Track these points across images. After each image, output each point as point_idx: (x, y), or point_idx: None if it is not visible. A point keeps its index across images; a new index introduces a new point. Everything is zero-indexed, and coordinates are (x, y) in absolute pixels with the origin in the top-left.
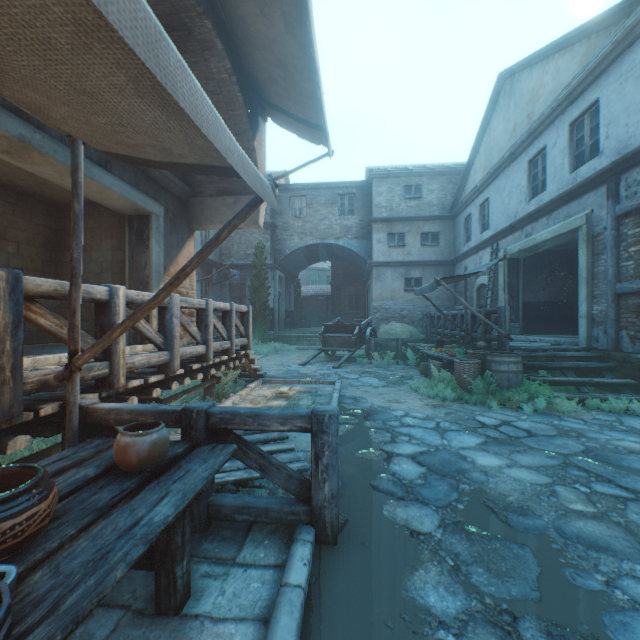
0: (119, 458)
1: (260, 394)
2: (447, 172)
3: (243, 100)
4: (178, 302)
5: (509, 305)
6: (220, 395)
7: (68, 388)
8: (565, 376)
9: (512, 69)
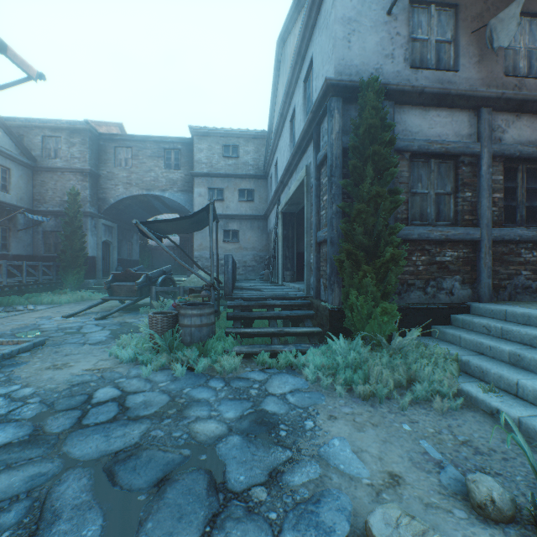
0: None
1: None
2: (261, 136)
3: None
4: None
5: (286, 255)
6: None
7: None
8: (269, 326)
9: (282, 36)
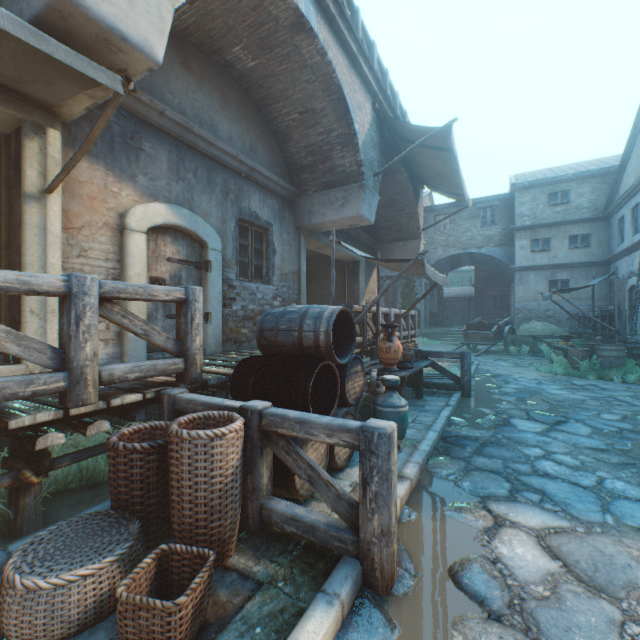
0: (404, 357)
1: None
2: (599, 174)
3: (412, 188)
4: (392, 311)
5: None
6: None
7: (375, 341)
8: None
9: None
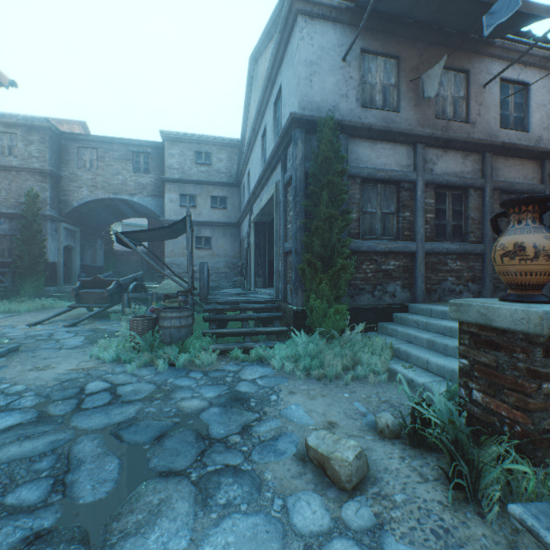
0: None
1: None
2: (234, 145)
3: None
4: None
5: (258, 262)
6: None
7: None
8: (242, 327)
9: (254, 55)
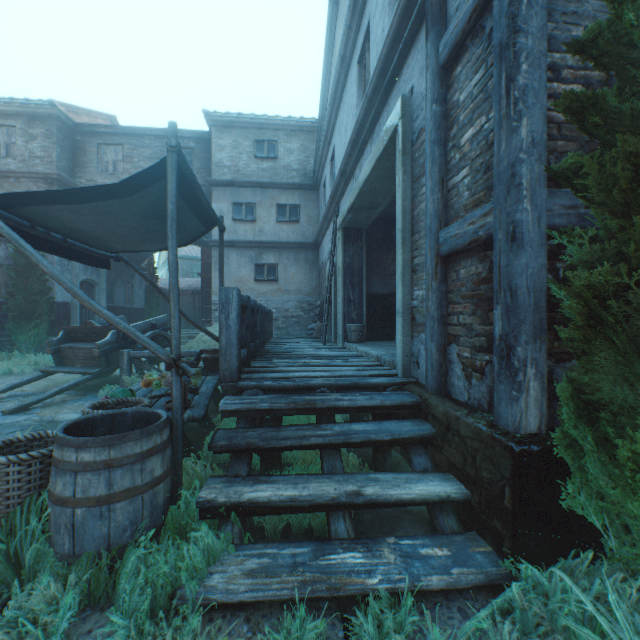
0: None
1: None
2: (310, 128)
3: None
4: None
5: (349, 297)
6: None
7: None
8: (321, 466)
9: None
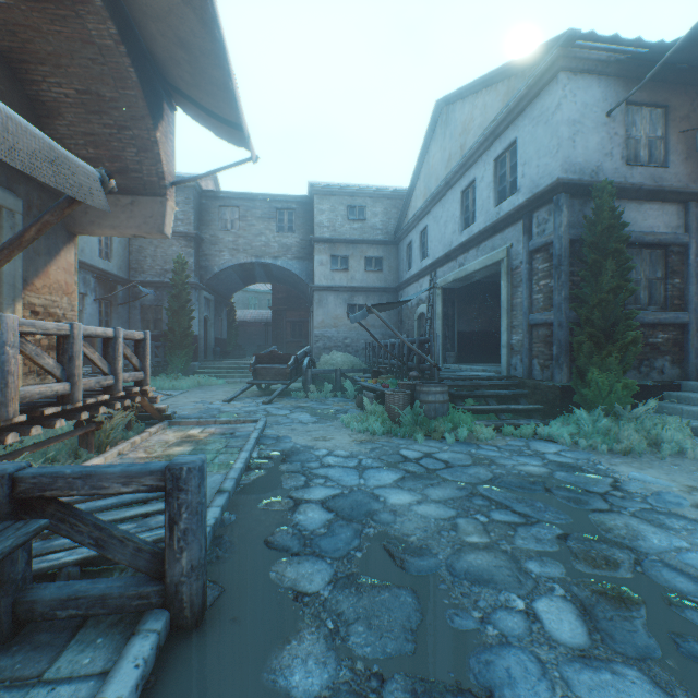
0: None
1: (161, 440)
2: (391, 196)
3: (138, 78)
4: (16, 326)
5: (446, 334)
6: (103, 444)
7: None
8: (488, 404)
9: (448, 98)
